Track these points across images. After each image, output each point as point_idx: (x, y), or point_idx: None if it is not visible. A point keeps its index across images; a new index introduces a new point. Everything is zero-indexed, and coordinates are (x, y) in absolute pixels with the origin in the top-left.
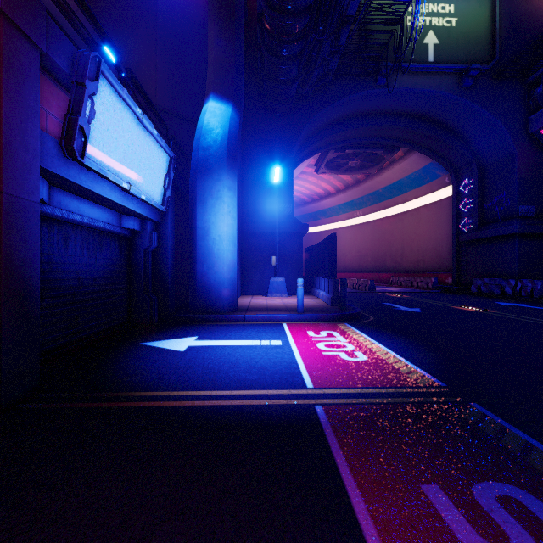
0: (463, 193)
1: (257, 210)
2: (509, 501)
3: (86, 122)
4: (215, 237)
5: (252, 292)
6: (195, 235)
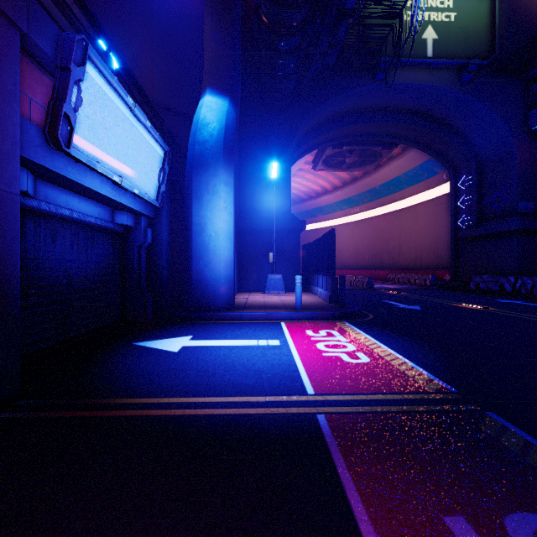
0: (461, 189)
1: (254, 207)
2: None
3: (72, 110)
4: (212, 234)
5: (249, 289)
6: (191, 231)
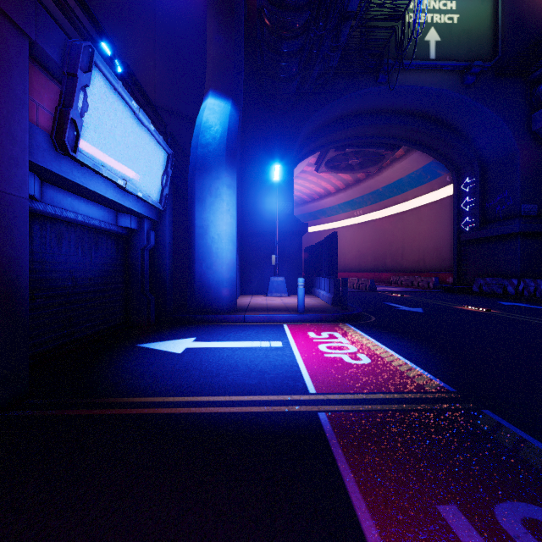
0: (464, 191)
1: (257, 209)
2: (536, 525)
3: (79, 115)
4: (214, 236)
5: (252, 291)
6: (194, 234)
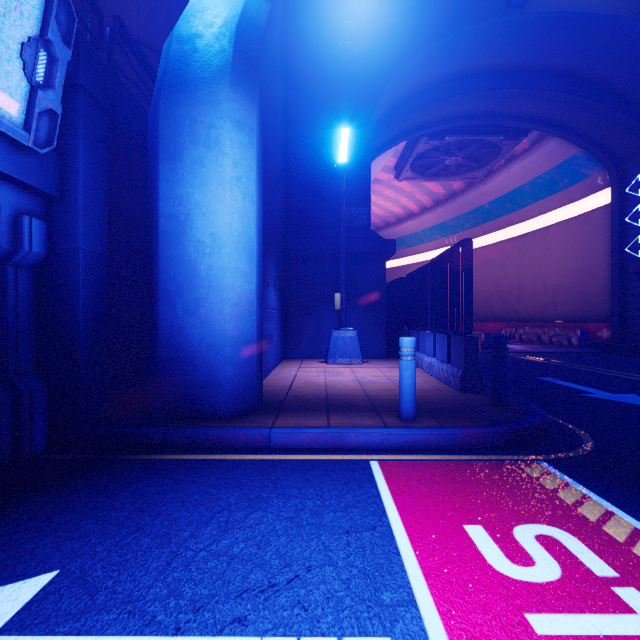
0: (632, 197)
1: (310, 220)
2: None
3: None
4: (203, 239)
5: (301, 354)
6: (156, 233)
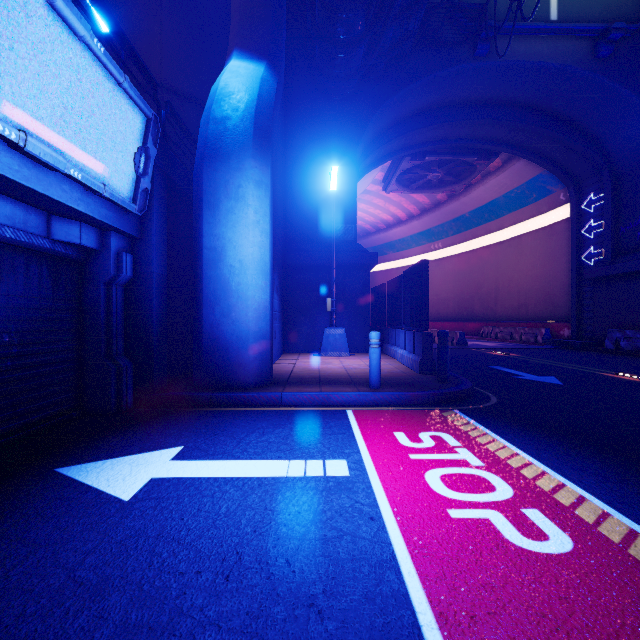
0: (587, 212)
1: (306, 234)
2: None
3: None
4: (234, 264)
5: (298, 349)
6: (201, 260)
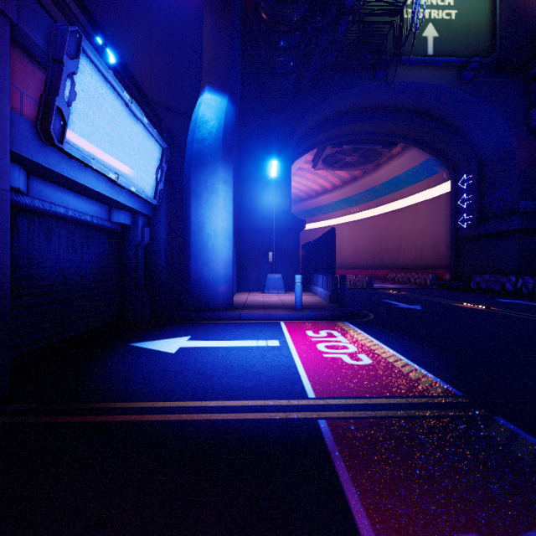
0: (462, 188)
1: (254, 206)
2: None
3: (65, 104)
4: (210, 233)
5: (249, 288)
6: (189, 230)
